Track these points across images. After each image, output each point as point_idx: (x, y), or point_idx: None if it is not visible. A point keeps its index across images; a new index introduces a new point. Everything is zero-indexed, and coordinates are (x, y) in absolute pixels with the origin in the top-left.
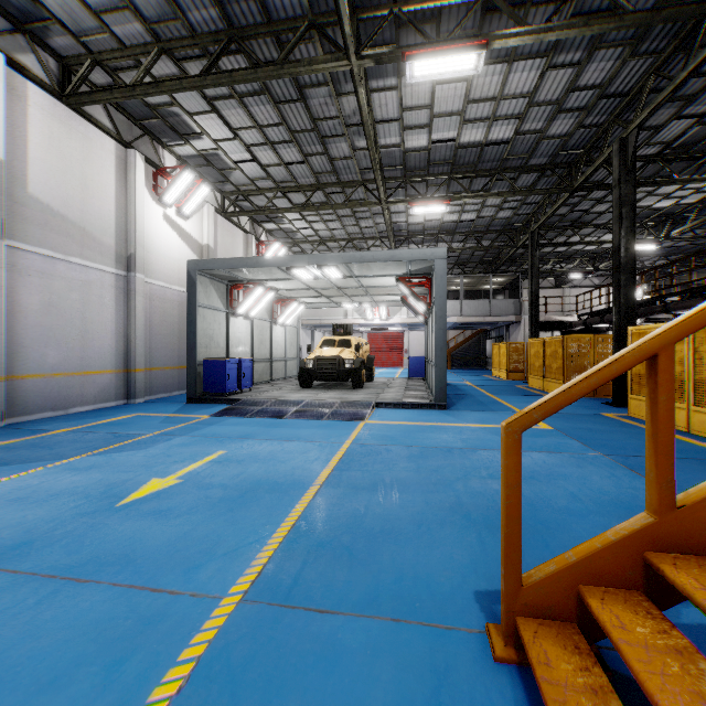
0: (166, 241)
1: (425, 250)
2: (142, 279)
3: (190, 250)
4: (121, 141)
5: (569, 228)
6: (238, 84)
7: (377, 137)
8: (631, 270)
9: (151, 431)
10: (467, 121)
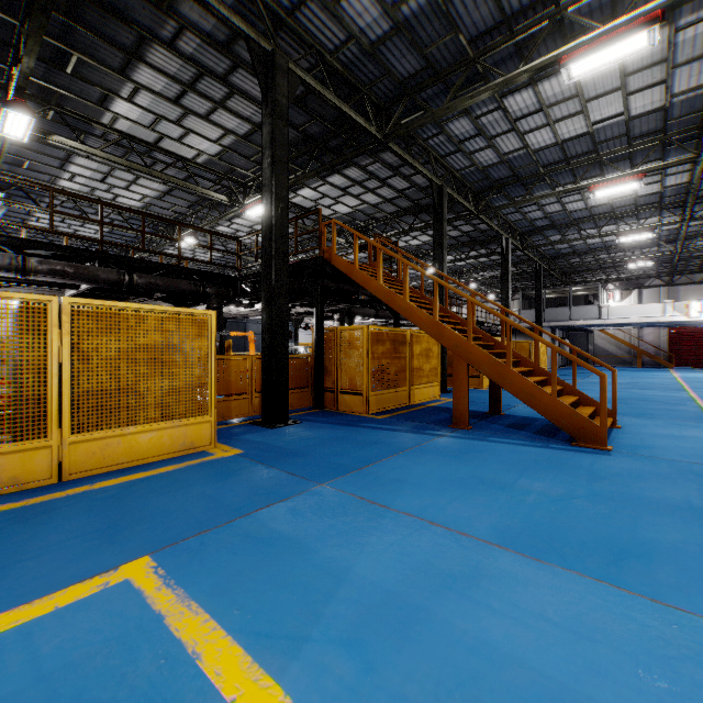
0: None
1: None
2: None
3: None
4: None
5: None
6: None
7: None
8: None
9: None
10: None
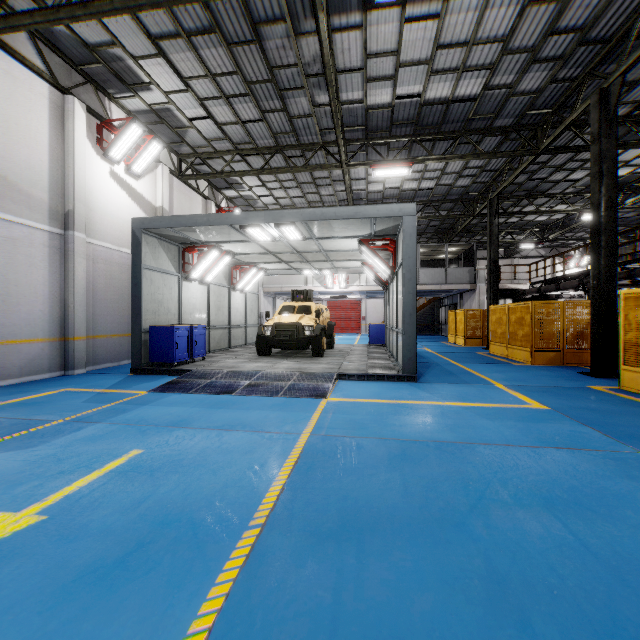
0: (113, 199)
1: (392, 206)
2: (83, 239)
3: (142, 212)
4: (57, 86)
5: (525, 198)
6: (179, 6)
7: (339, 91)
8: (612, 231)
9: (64, 416)
10: (434, 72)
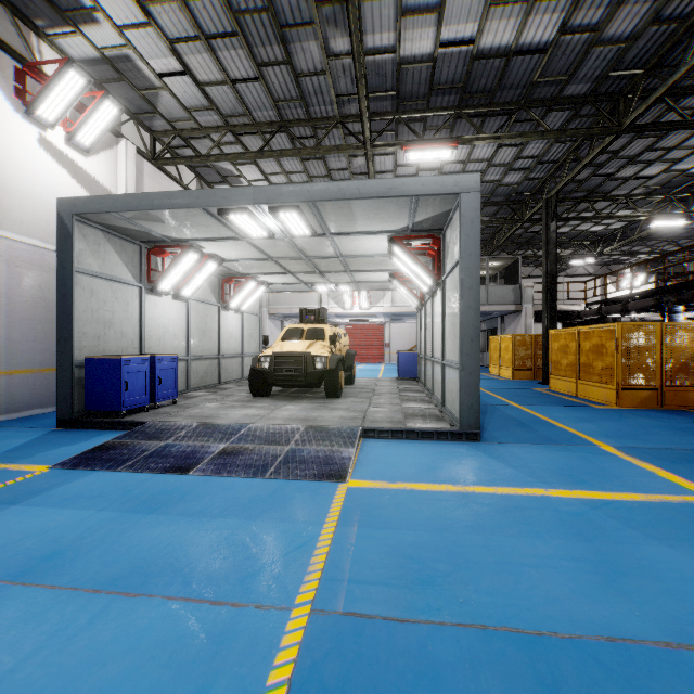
0: (44, 178)
1: (444, 178)
2: None
3: None
4: None
5: (583, 200)
6: None
7: (362, 31)
8: None
9: None
10: (496, 2)
